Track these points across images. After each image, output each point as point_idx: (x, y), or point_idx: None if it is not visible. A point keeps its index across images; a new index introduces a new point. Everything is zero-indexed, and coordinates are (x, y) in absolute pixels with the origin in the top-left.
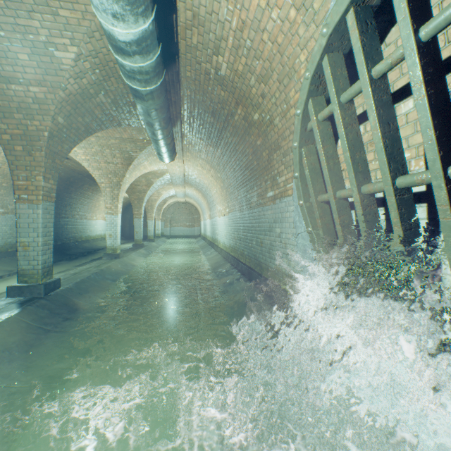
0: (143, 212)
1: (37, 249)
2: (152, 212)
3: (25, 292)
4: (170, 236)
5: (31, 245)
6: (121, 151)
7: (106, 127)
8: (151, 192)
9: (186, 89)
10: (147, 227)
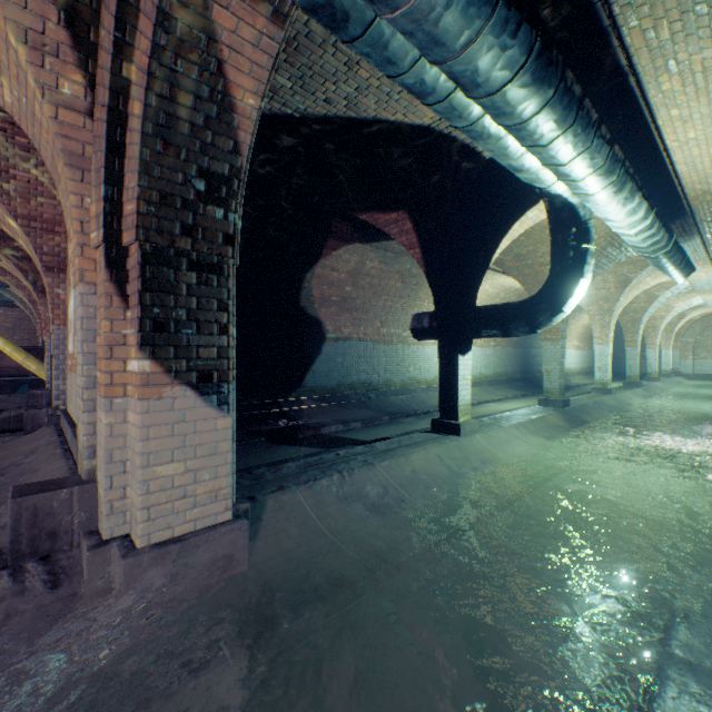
0: (638, 338)
1: (555, 374)
2: (653, 336)
3: (548, 403)
4: (693, 375)
5: (551, 371)
6: (614, 276)
7: (605, 267)
8: (653, 309)
9: (702, 218)
10: (642, 359)
